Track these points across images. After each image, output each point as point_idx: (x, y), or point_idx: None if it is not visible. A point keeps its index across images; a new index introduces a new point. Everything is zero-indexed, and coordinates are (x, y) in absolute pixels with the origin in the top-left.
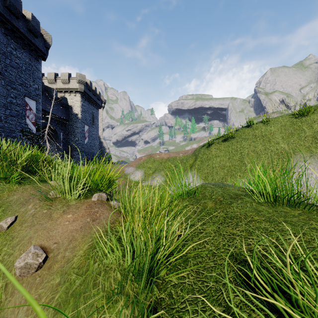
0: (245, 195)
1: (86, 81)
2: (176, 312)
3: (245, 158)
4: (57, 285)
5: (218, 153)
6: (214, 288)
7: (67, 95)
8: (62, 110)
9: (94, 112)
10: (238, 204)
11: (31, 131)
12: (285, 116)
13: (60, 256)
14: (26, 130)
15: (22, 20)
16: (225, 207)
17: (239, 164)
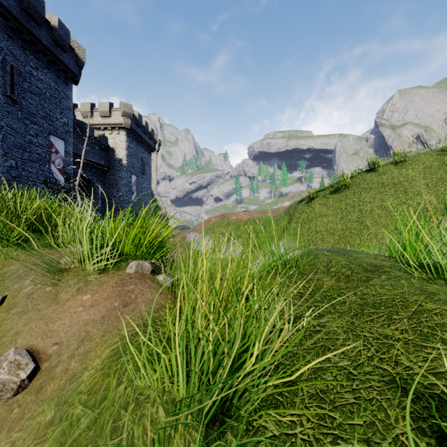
0: (390, 266)
1: (133, 113)
2: None
3: (366, 217)
4: (47, 426)
5: (325, 210)
6: None
7: (108, 133)
8: (101, 153)
9: (144, 157)
10: (384, 282)
11: (57, 183)
12: (431, 152)
13: (60, 368)
14: (51, 181)
15: (45, 27)
16: (358, 287)
17: (357, 227)
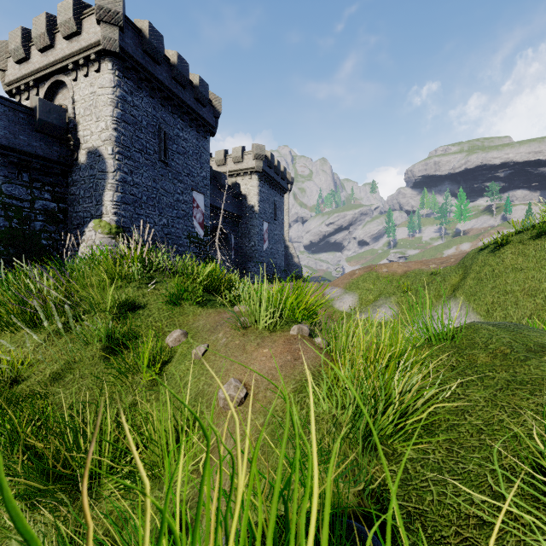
0: None
1: (265, 154)
2: (412, 489)
3: None
4: (261, 426)
5: (521, 262)
6: (476, 472)
7: (240, 179)
8: (233, 202)
9: (276, 200)
10: (541, 363)
11: (198, 237)
12: None
13: (261, 395)
14: (193, 236)
15: (189, 88)
16: (512, 365)
17: None
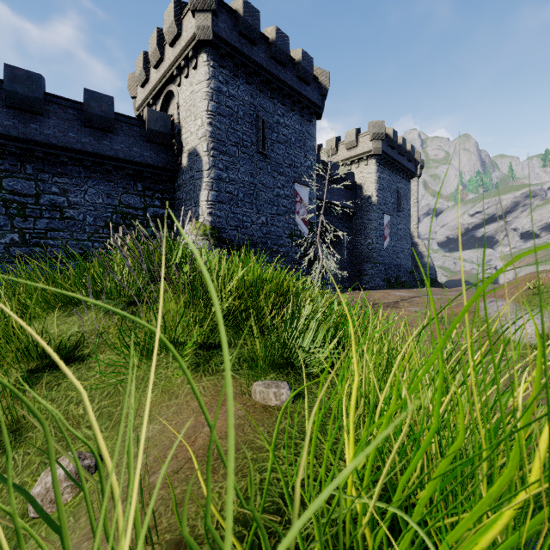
0: None
1: (385, 132)
2: None
3: None
4: None
5: None
6: None
7: (354, 167)
8: (346, 194)
9: (400, 187)
10: None
11: (301, 235)
12: None
13: None
14: (296, 234)
15: (290, 67)
16: None
17: None
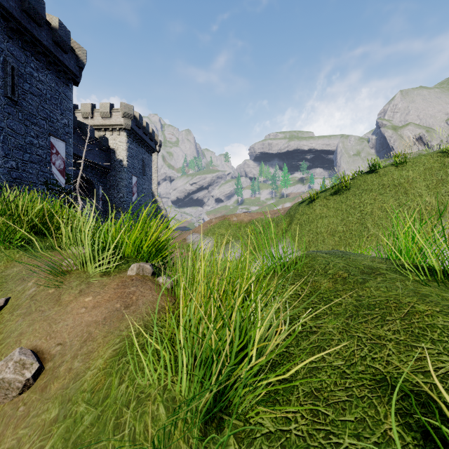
0: (386, 268)
1: (134, 114)
2: None
3: (367, 219)
4: (51, 423)
5: (326, 212)
6: None
7: (109, 134)
8: (101, 154)
9: (145, 158)
10: (379, 284)
11: (58, 184)
12: (431, 154)
13: (64, 368)
14: (52, 183)
15: (45, 29)
16: (354, 289)
17: (358, 228)
